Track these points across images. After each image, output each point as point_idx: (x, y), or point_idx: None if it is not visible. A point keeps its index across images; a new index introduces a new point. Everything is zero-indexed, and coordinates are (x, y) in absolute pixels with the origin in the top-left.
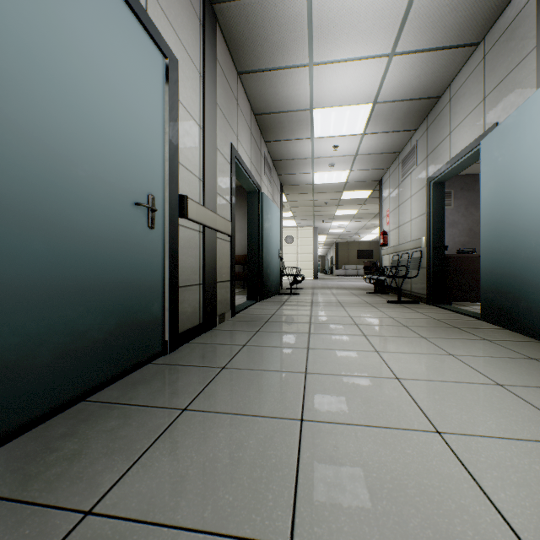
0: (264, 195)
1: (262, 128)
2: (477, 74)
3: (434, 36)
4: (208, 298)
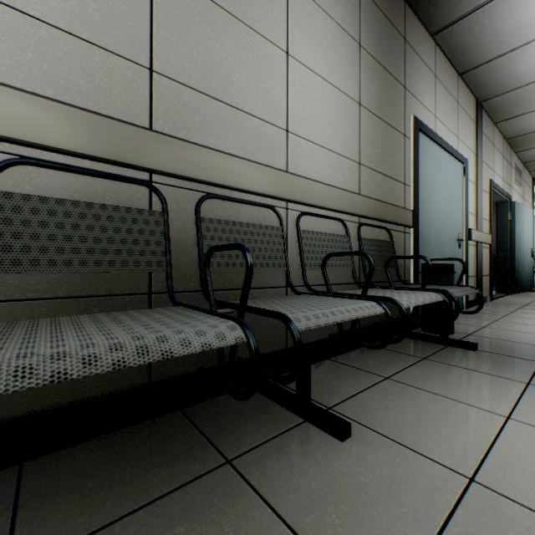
0: (515, 203)
1: (513, 145)
2: None
3: None
4: (478, 285)
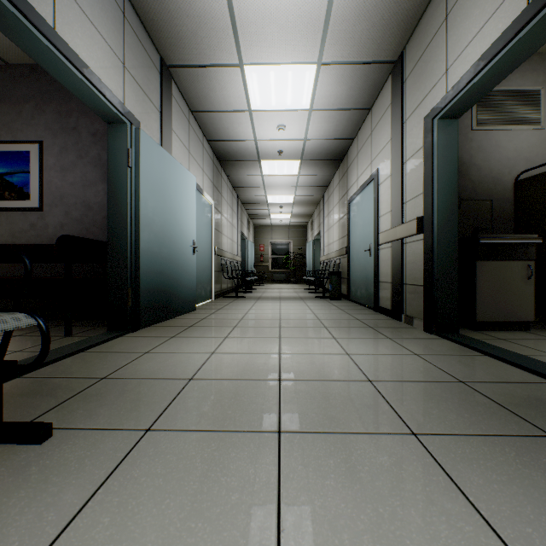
0: None
1: None
2: (117, 15)
3: (190, 6)
4: (394, 294)
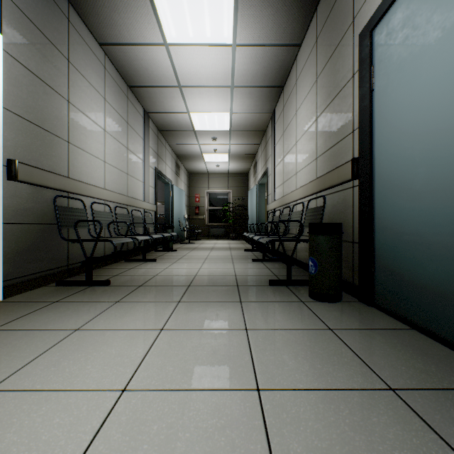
0: None
1: None
2: None
3: None
4: None
